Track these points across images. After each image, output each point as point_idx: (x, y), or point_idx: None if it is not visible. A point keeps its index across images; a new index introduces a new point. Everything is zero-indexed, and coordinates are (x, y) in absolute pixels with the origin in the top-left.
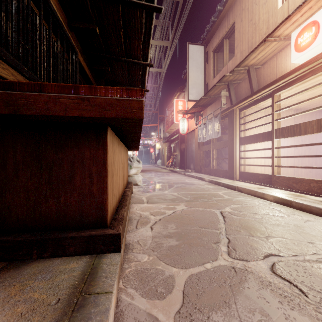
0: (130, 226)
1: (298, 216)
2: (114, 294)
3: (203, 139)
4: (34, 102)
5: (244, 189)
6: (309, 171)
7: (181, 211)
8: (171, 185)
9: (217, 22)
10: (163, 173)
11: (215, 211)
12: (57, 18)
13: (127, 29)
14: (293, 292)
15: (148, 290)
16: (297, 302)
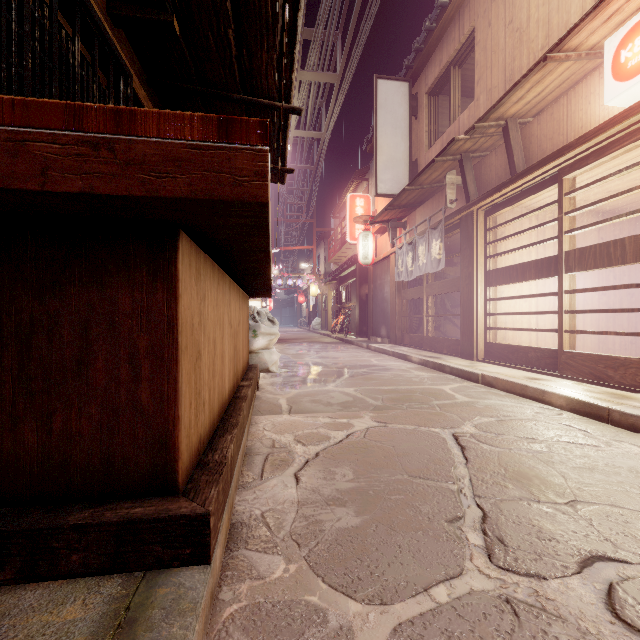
0: (246, 473)
1: (630, 446)
2: None
3: (406, 275)
4: None
5: (498, 380)
6: (629, 341)
7: (365, 432)
8: (342, 372)
9: (436, 32)
10: (324, 346)
11: (441, 432)
12: None
13: (243, 23)
14: None
15: None
16: None
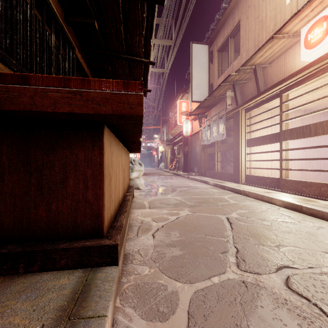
0: (130, 234)
1: (309, 222)
2: (108, 318)
3: (207, 141)
4: (19, 96)
5: (250, 193)
6: (317, 174)
7: (185, 216)
8: (175, 189)
9: (221, 21)
10: (166, 177)
11: (221, 216)
12: (51, 9)
13: (128, 24)
14: (312, 312)
15: (148, 309)
16: (319, 324)
